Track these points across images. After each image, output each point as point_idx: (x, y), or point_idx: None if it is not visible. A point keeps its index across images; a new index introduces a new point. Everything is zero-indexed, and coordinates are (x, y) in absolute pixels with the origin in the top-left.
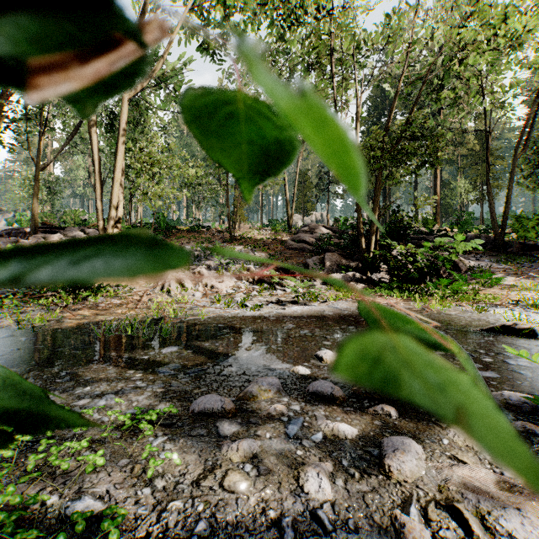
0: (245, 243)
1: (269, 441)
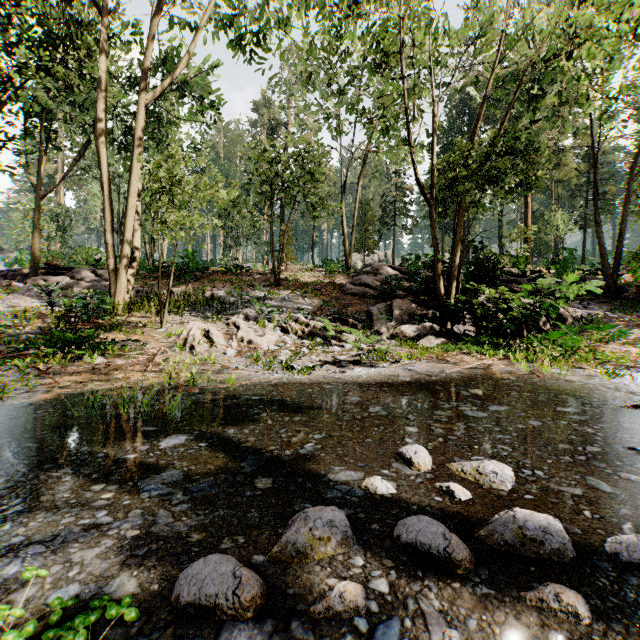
0: (293, 288)
1: None
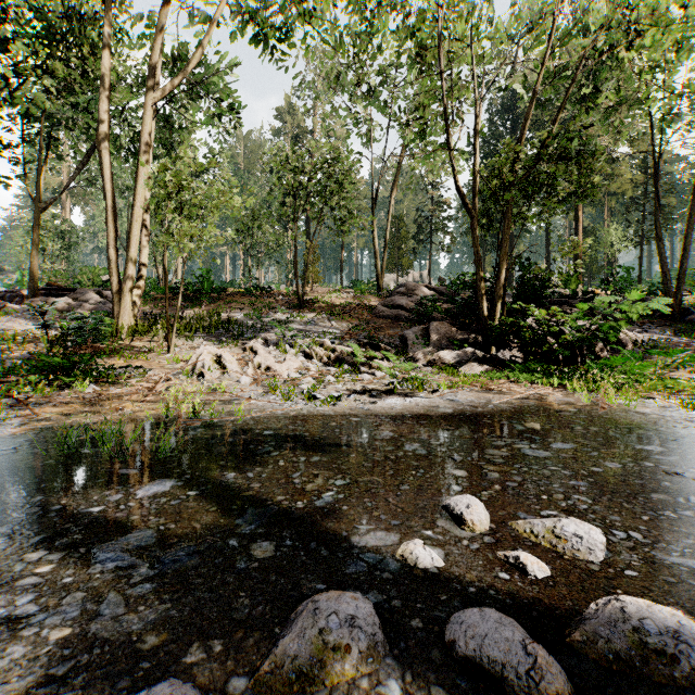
0: (319, 310)
1: None
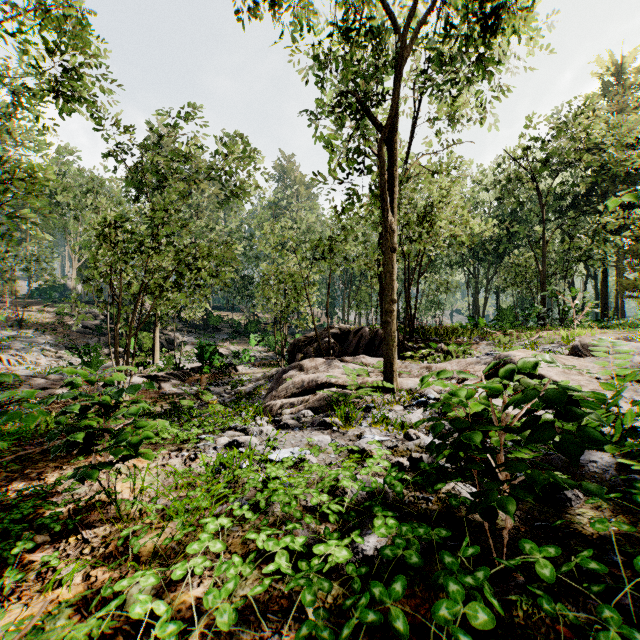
0: (34, 327)
1: None
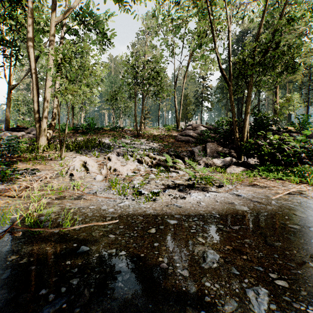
0: (147, 137)
1: None
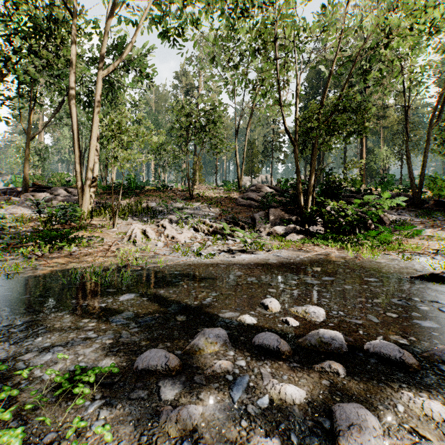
0: (202, 200)
1: (211, 407)
